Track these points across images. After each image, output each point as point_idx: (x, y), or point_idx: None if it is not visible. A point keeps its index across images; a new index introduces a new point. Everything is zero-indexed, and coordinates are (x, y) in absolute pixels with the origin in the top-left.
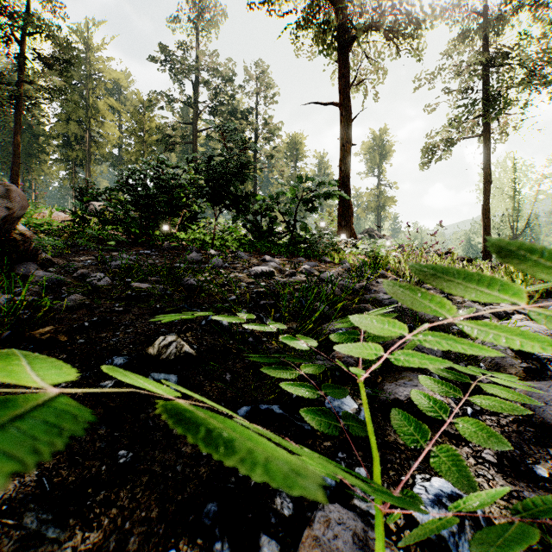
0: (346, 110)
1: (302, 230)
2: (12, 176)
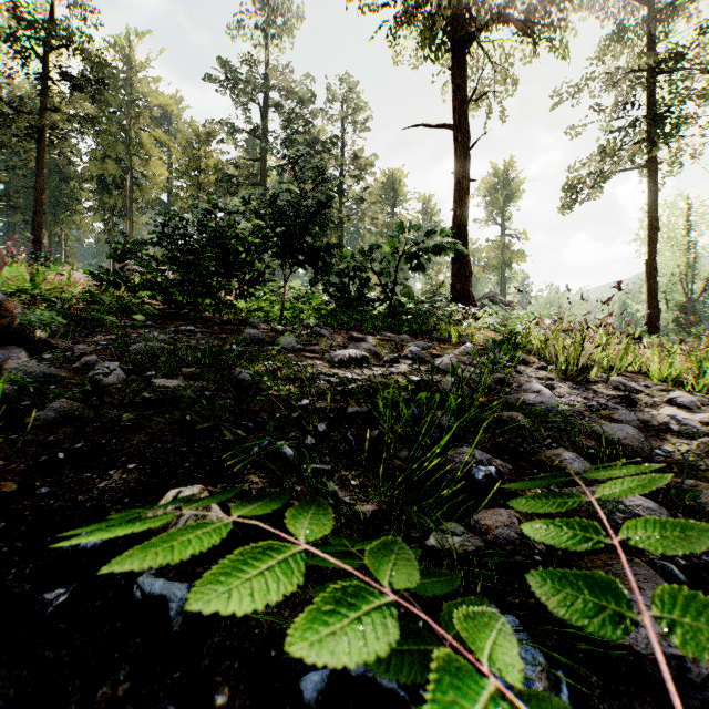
0: (462, 135)
1: (404, 296)
2: (33, 229)
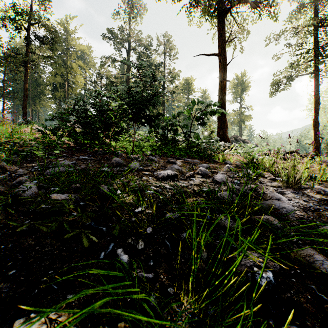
0: (223, 59)
1: (195, 138)
2: (23, 108)
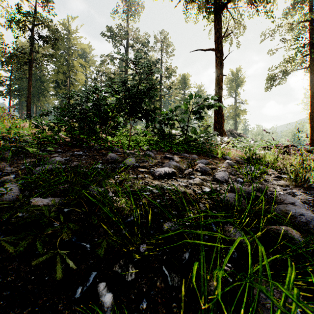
0: (219, 53)
1: (192, 133)
2: (27, 104)
